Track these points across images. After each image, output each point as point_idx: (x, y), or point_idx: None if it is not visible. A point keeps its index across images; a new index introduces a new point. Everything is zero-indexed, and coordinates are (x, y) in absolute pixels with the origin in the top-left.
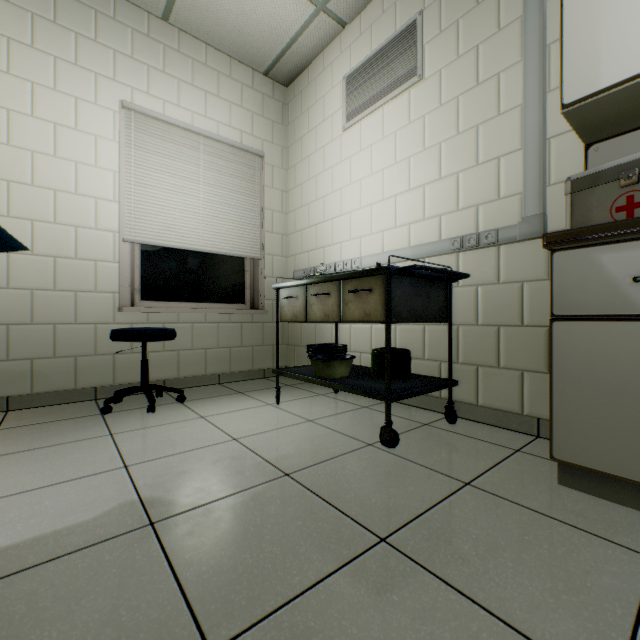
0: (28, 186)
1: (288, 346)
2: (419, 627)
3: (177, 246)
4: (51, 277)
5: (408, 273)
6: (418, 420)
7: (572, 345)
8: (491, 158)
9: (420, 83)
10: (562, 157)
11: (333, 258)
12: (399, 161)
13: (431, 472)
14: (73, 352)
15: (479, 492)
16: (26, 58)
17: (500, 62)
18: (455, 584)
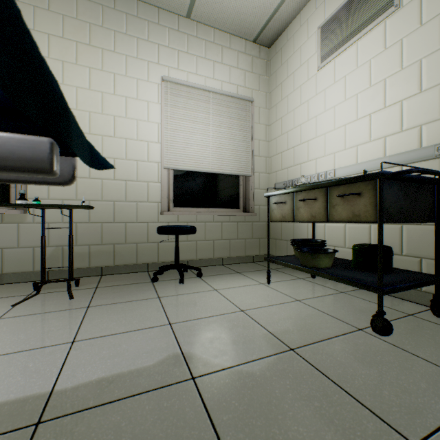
0: (112, 138)
1: (270, 239)
2: None
3: (195, 170)
4: (124, 193)
5: (399, 177)
6: (400, 310)
7: None
8: None
9: (397, 11)
10: None
11: (308, 171)
12: (373, 84)
13: (439, 369)
14: (135, 240)
15: None
16: (111, 59)
17: None
18: None
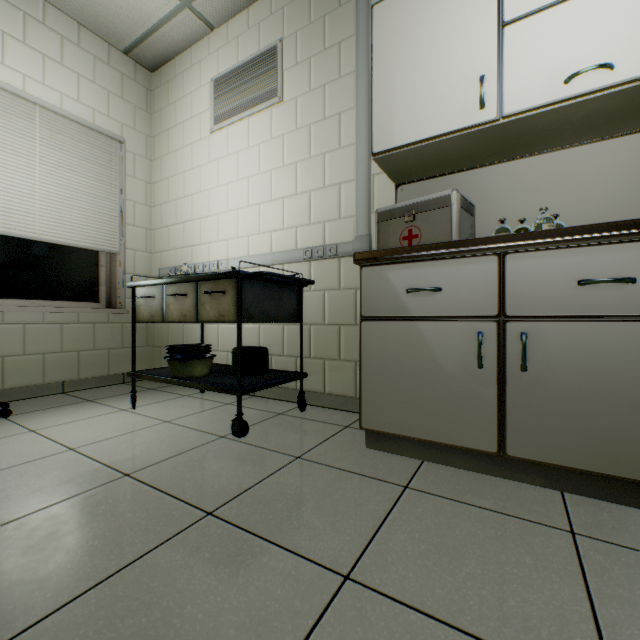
0: None
1: (154, 348)
2: (221, 571)
3: (1, 232)
4: None
5: (259, 278)
6: (275, 411)
7: (373, 339)
8: (335, 183)
9: (280, 104)
10: (382, 192)
11: (201, 258)
12: (263, 172)
13: (271, 453)
14: None
15: (305, 462)
16: None
17: (341, 104)
18: (261, 533)
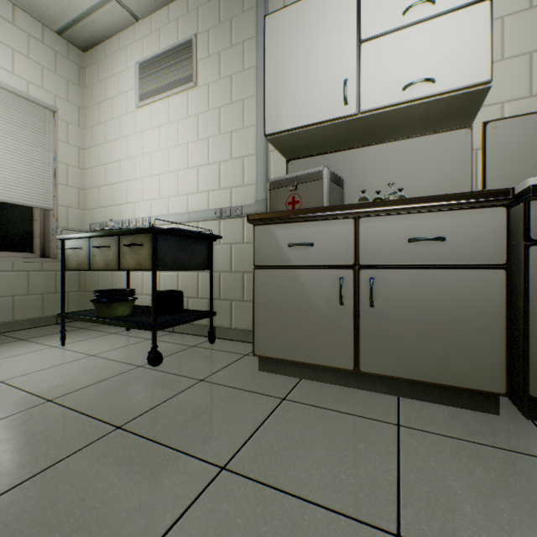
0: None
1: (86, 292)
2: (121, 470)
3: None
4: None
5: (172, 233)
6: (189, 344)
7: (263, 284)
8: (240, 156)
9: (195, 88)
10: (276, 165)
11: (128, 215)
12: (181, 144)
13: (180, 377)
14: None
15: (207, 384)
16: None
17: (245, 92)
18: (160, 440)
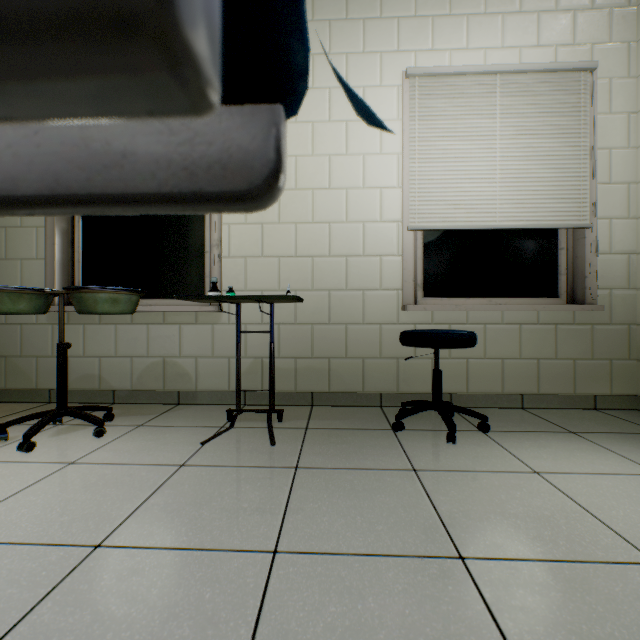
0: (326, 190)
1: None
2: None
3: (466, 226)
4: (343, 277)
5: None
6: None
7: None
8: None
9: None
10: None
11: None
12: None
13: None
14: (360, 353)
15: None
16: (324, 67)
17: None
18: None
